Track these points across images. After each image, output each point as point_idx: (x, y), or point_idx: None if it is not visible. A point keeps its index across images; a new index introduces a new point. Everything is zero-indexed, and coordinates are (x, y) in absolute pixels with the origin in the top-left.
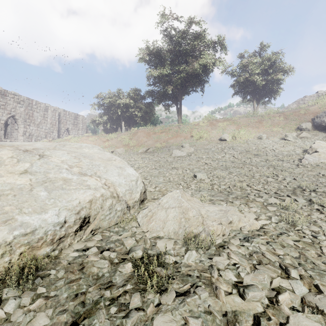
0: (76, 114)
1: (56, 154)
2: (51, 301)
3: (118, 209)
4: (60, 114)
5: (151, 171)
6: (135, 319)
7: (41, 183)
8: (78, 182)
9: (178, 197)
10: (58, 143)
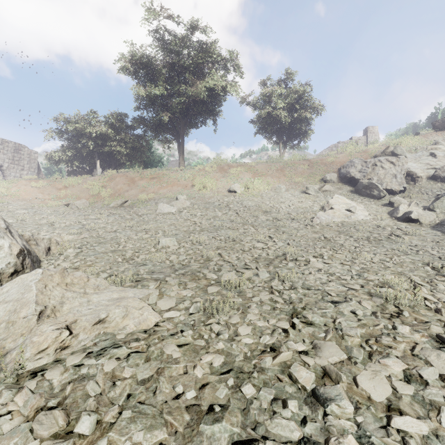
0: (18, 145)
1: None
2: None
3: None
4: None
5: (104, 235)
6: None
7: None
8: None
9: (30, 282)
10: None
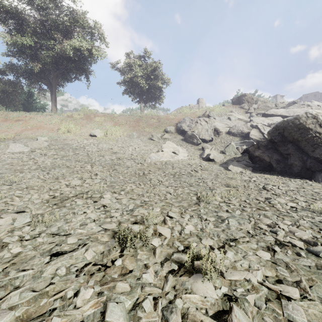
0: None
1: None
2: None
3: None
4: None
5: None
6: None
7: None
8: None
9: None
10: None
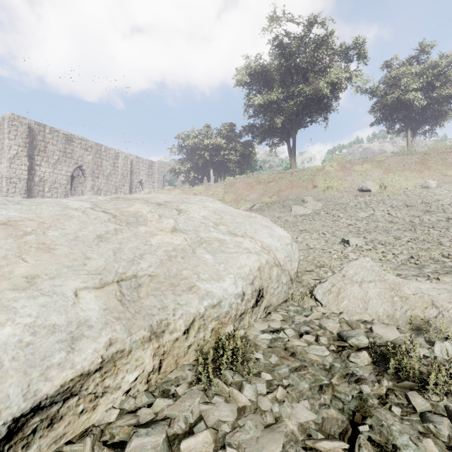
0: (151, 162)
1: (192, 208)
2: (291, 391)
3: (283, 282)
4: (133, 163)
5: None
6: (448, 425)
7: (198, 243)
8: (234, 244)
9: (372, 267)
10: (178, 195)
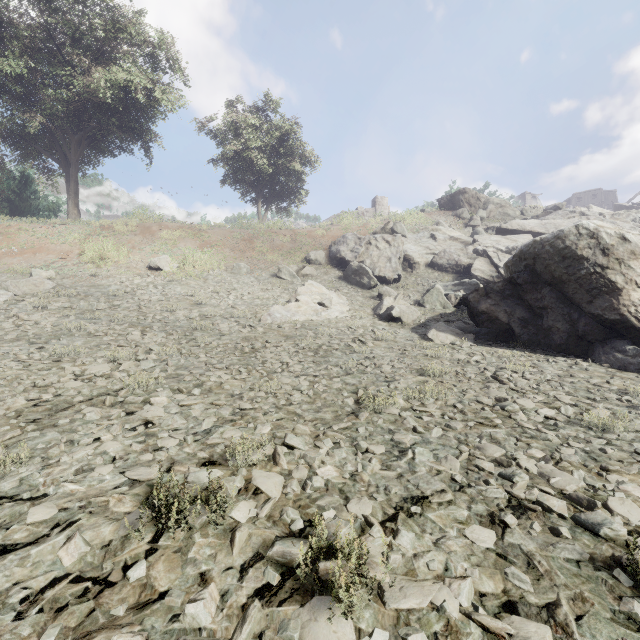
0: None
1: None
2: None
3: None
4: None
5: None
6: None
7: None
8: None
9: None
10: None
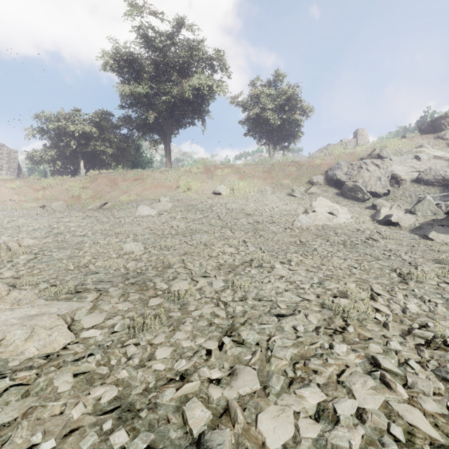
0: None
1: None
2: None
3: None
4: None
5: (70, 239)
6: None
7: None
8: None
9: None
10: None
